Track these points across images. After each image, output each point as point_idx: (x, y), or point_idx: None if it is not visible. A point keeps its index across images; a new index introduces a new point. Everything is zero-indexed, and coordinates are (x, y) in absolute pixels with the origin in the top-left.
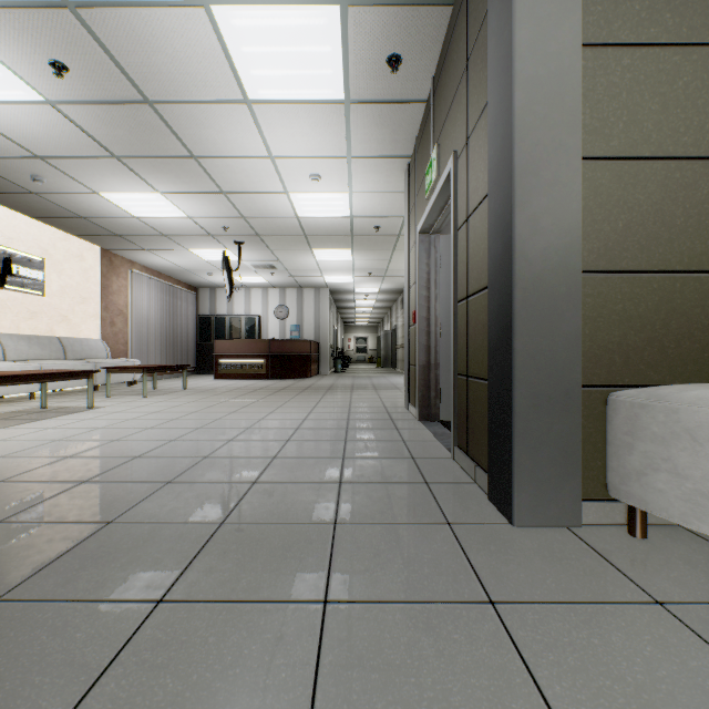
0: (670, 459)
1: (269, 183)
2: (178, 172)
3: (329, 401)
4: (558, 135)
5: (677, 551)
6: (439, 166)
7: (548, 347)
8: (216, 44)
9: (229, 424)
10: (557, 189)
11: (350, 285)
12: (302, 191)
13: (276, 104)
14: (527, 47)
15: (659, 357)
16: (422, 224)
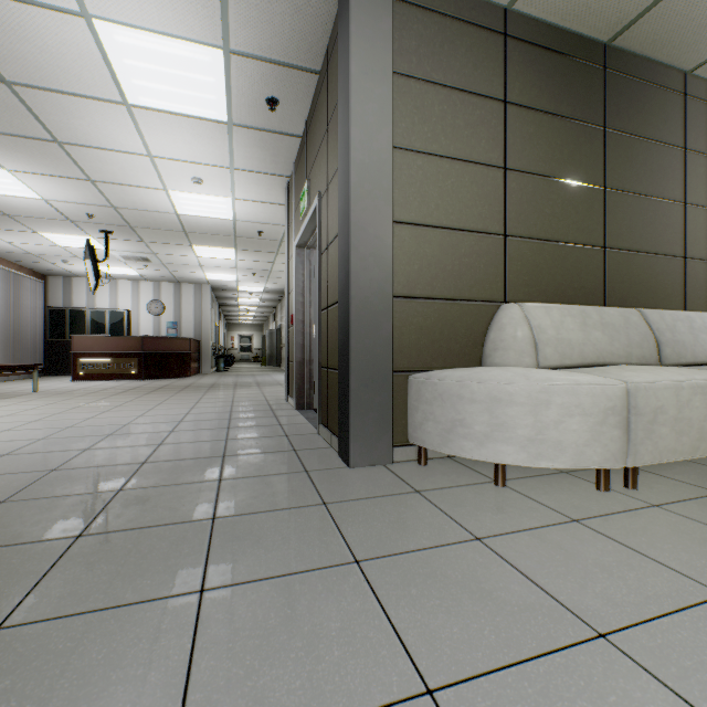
0: (433, 412)
1: (147, 179)
2: (35, 153)
3: (212, 397)
4: (379, 205)
5: (440, 469)
6: (310, 197)
7: (372, 346)
8: (96, 50)
9: (105, 422)
10: (378, 241)
11: (234, 283)
12: (184, 190)
13: (158, 112)
14: (359, 142)
15: (438, 352)
16: (298, 240)
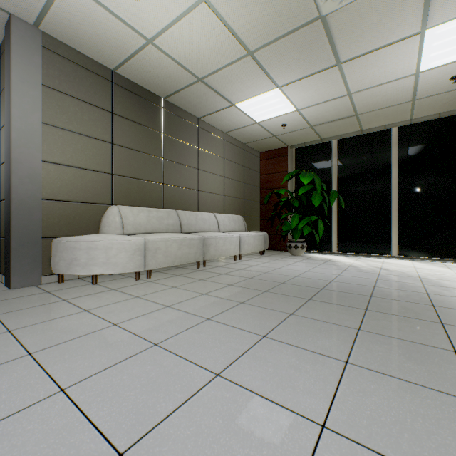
0: (63, 256)
1: None
2: None
3: None
4: (32, 152)
5: (70, 283)
6: None
7: (28, 224)
8: None
9: None
10: (32, 170)
11: None
12: None
13: None
14: (18, 117)
15: (73, 228)
16: None
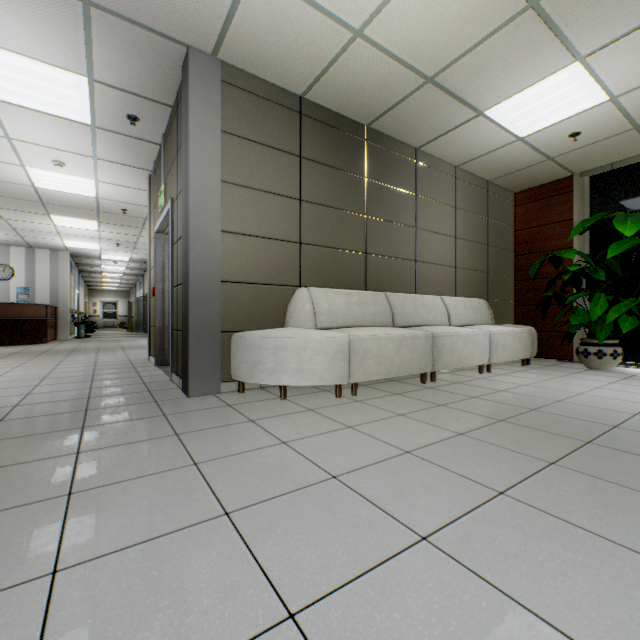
0: (245, 357)
1: (3, 155)
2: None
3: (74, 360)
4: (211, 220)
5: (252, 394)
6: (166, 197)
7: (206, 314)
8: None
9: None
10: (210, 244)
11: (97, 251)
12: (44, 169)
13: (21, 107)
14: (196, 177)
15: (254, 319)
16: (158, 228)
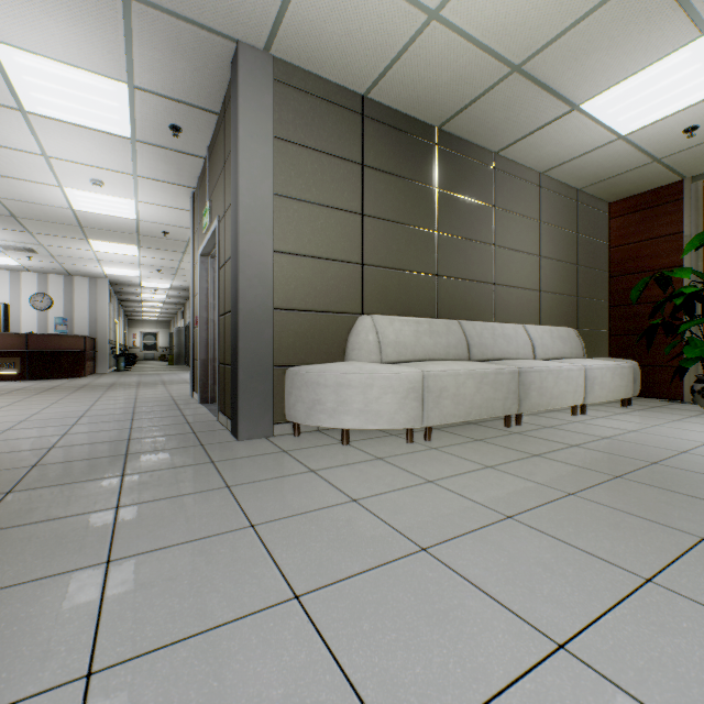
0: (301, 396)
1: (40, 175)
2: None
3: (113, 396)
4: (262, 239)
5: (308, 438)
6: (212, 216)
7: (257, 346)
8: None
9: None
10: (262, 266)
11: (136, 278)
12: (82, 189)
13: (57, 121)
14: (246, 190)
15: (311, 352)
16: (202, 250)
